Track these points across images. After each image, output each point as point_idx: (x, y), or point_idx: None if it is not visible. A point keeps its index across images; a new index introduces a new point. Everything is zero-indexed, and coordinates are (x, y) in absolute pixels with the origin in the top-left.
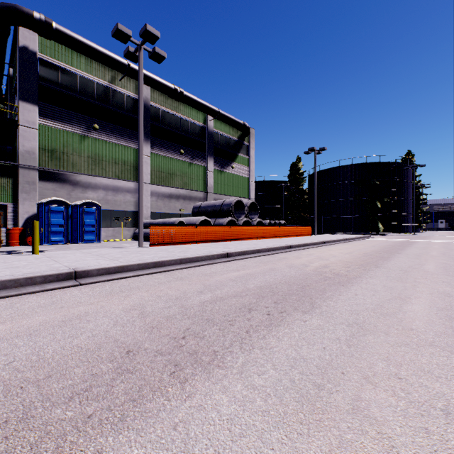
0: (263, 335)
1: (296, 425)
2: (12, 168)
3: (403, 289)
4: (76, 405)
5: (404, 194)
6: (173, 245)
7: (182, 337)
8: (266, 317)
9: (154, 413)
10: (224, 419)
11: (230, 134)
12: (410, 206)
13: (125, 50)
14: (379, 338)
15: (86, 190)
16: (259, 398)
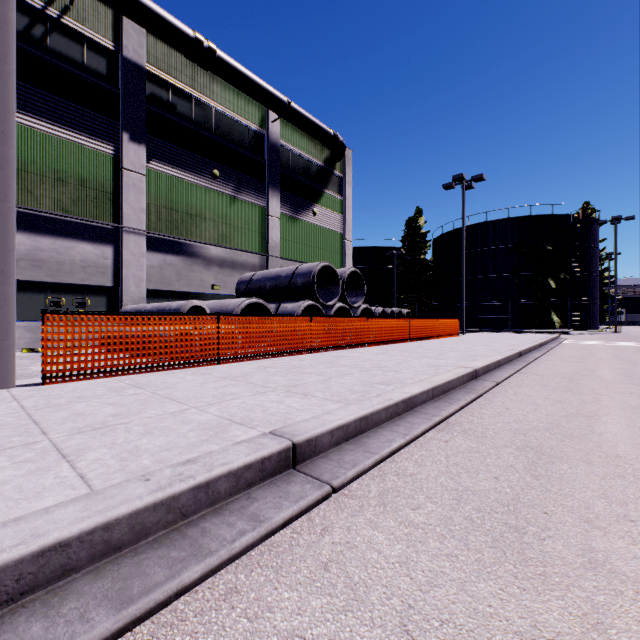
0: None
1: None
2: None
3: None
4: None
5: (590, 266)
6: (138, 375)
7: None
8: None
9: None
10: None
11: (310, 153)
12: (597, 287)
13: None
14: None
15: None
16: None
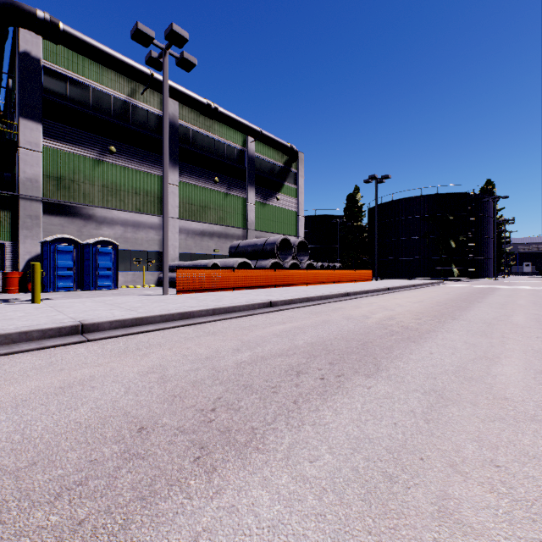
0: (316, 407)
1: (363, 536)
2: (10, 199)
3: (489, 347)
4: (64, 505)
5: (483, 231)
6: (205, 293)
7: (212, 409)
8: (319, 382)
9: (170, 517)
10: (264, 527)
11: (275, 159)
12: (490, 246)
13: (147, 56)
14: (465, 411)
15: (101, 226)
16: (312, 495)
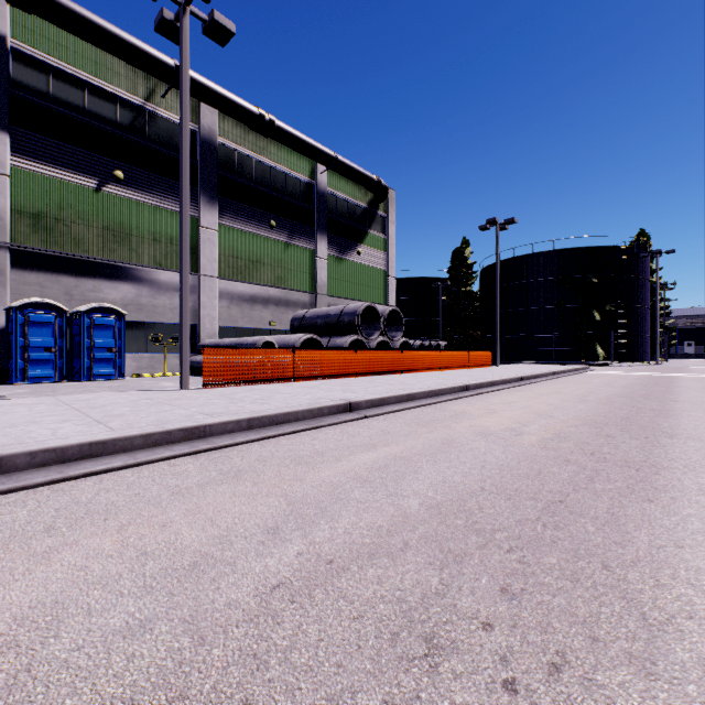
0: None
1: None
2: None
3: None
4: None
5: (638, 298)
6: (249, 386)
7: None
8: None
9: None
10: None
11: (355, 197)
12: (646, 319)
13: (157, 17)
14: None
15: (102, 287)
16: None
